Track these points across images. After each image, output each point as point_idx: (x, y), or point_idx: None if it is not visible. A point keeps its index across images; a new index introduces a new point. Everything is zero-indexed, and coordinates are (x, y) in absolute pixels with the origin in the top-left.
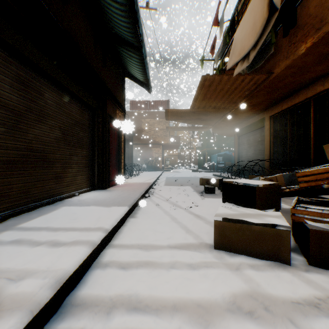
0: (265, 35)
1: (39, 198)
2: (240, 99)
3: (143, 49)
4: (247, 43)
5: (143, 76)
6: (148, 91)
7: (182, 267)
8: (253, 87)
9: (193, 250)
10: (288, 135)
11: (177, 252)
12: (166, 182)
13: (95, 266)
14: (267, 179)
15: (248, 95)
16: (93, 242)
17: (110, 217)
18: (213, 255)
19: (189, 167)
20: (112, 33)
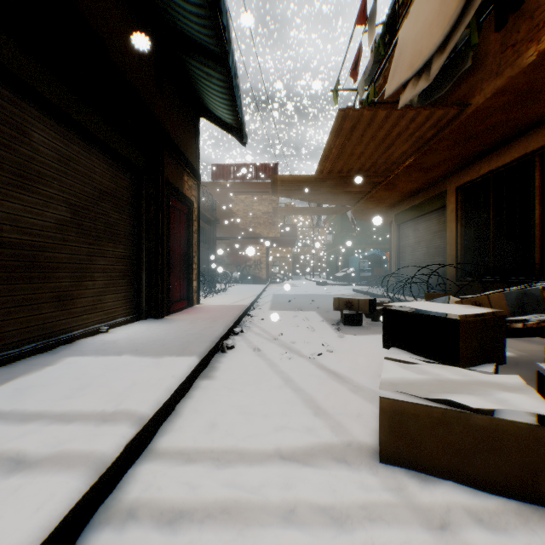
0: (466, 20)
1: (18, 340)
2: (404, 157)
3: (231, 58)
4: (427, 42)
5: (232, 114)
6: (241, 142)
7: (312, 521)
8: (430, 133)
9: (333, 463)
10: (490, 221)
11: (297, 470)
12: (273, 303)
13: (102, 517)
14: (467, 302)
15: (420, 149)
16: (101, 458)
17: (156, 382)
18: (378, 479)
19: (312, 277)
20: (174, 30)
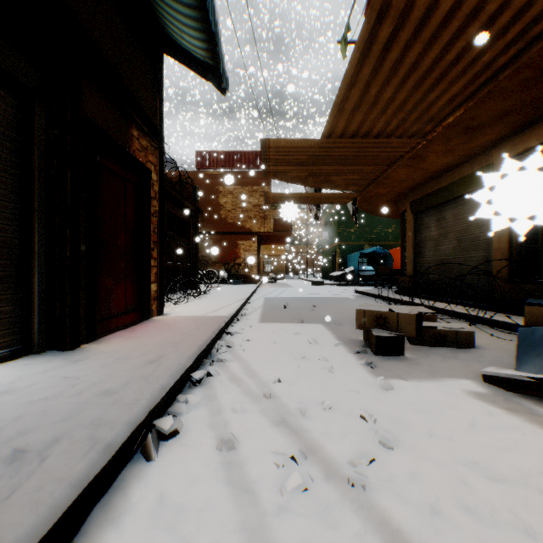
0: None
1: None
2: (449, 109)
3: None
4: None
5: (204, 39)
6: (219, 89)
7: None
8: (505, 57)
9: None
10: None
11: None
12: (264, 310)
13: None
14: None
15: (476, 94)
16: None
17: None
18: None
19: (306, 276)
20: None
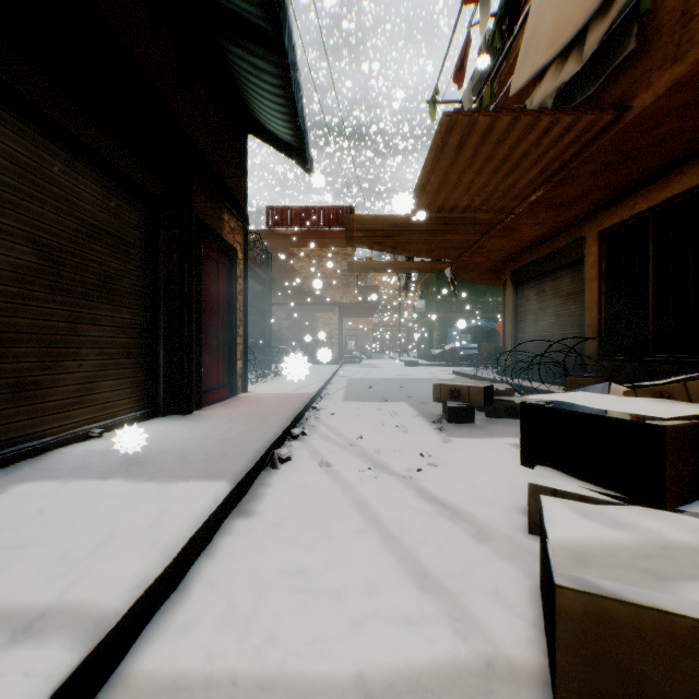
0: None
1: None
2: (530, 189)
3: (287, 36)
4: (581, 1)
5: (291, 127)
6: (303, 168)
7: None
8: (569, 153)
9: None
10: (650, 278)
11: None
12: (347, 391)
13: None
14: (645, 392)
15: (552, 178)
16: None
17: (151, 533)
18: None
19: (399, 355)
20: None
